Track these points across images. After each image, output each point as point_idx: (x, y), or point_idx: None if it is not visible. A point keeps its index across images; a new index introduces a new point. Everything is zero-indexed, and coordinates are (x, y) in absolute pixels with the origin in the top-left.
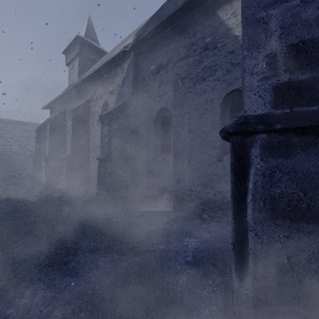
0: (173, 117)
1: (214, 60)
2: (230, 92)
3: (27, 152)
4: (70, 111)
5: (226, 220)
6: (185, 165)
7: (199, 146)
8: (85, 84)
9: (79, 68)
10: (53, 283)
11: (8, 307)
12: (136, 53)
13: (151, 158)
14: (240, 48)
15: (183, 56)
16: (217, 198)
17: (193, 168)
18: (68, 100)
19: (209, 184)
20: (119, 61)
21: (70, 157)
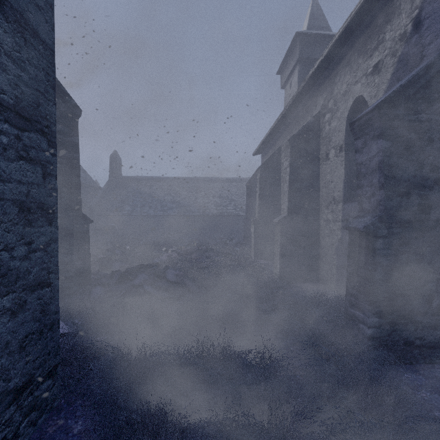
0: None
1: None
2: None
3: (240, 212)
4: (286, 142)
5: None
6: None
7: None
8: (312, 89)
9: (298, 82)
10: None
11: None
12: None
13: None
14: None
15: None
16: None
17: None
18: (283, 132)
19: None
20: None
21: (286, 221)
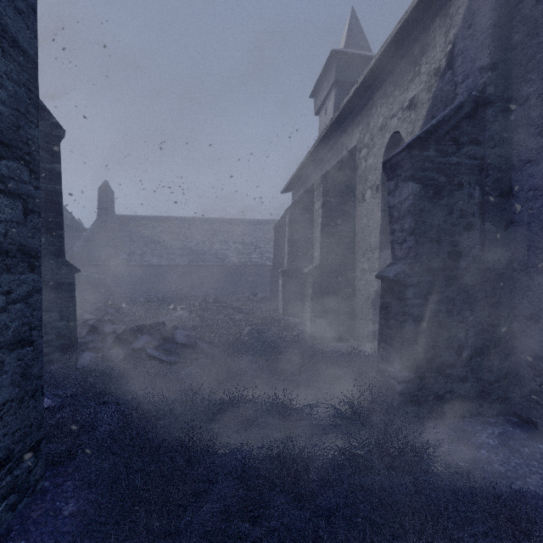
0: None
1: None
2: None
3: (267, 262)
4: (318, 180)
5: None
6: None
7: None
8: (347, 119)
9: (334, 108)
10: None
11: None
12: None
13: None
14: None
15: None
16: None
17: None
18: (317, 167)
19: None
20: (436, 3)
21: (318, 271)
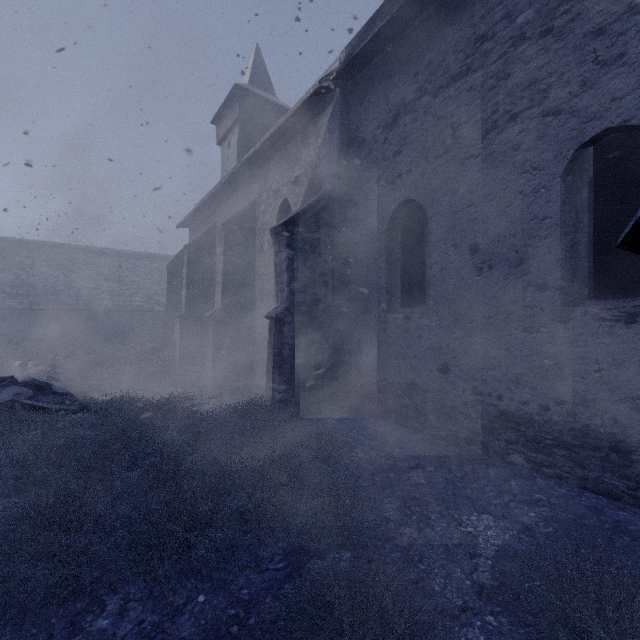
0: (432, 219)
1: (543, 64)
2: (591, 139)
3: (156, 306)
4: (220, 227)
5: (580, 475)
6: (462, 331)
7: (499, 286)
8: (248, 172)
9: (238, 145)
10: (162, 588)
11: (70, 634)
12: (347, 89)
13: (378, 315)
14: (628, 13)
15: (456, 73)
16: (551, 417)
17: (482, 339)
18: (219, 208)
19: (527, 380)
20: (311, 113)
21: (219, 315)
